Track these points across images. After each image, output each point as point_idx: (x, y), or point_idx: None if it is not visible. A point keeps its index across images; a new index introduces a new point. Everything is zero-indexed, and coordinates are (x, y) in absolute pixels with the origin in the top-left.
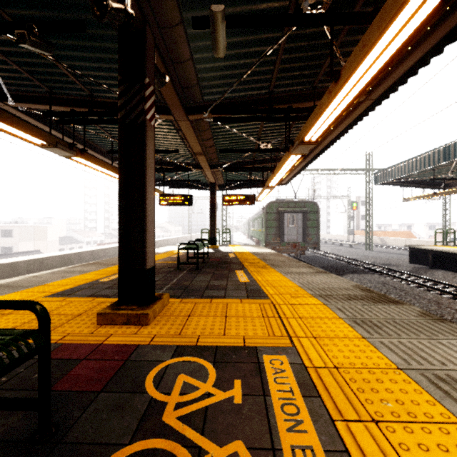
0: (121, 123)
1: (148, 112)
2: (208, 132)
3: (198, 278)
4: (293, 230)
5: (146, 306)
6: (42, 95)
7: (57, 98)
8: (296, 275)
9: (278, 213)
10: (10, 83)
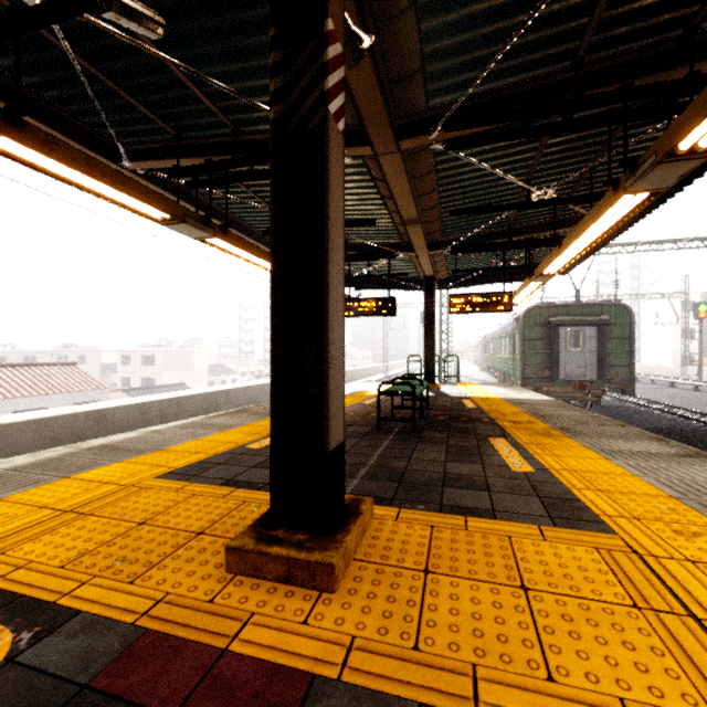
0: (277, 132)
1: (331, 97)
2: (430, 178)
3: (419, 452)
4: (577, 358)
5: (327, 537)
6: (167, 144)
7: (188, 145)
8: (639, 459)
9: (546, 327)
10: (125, 132)
